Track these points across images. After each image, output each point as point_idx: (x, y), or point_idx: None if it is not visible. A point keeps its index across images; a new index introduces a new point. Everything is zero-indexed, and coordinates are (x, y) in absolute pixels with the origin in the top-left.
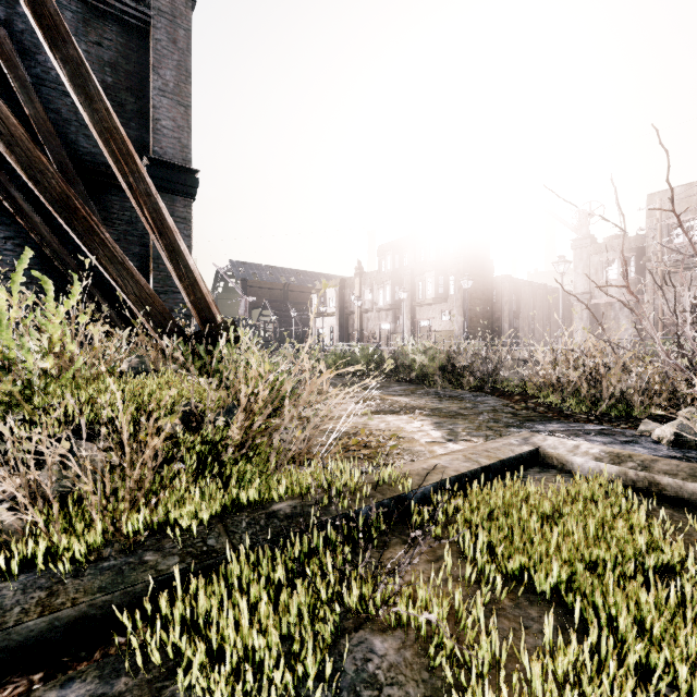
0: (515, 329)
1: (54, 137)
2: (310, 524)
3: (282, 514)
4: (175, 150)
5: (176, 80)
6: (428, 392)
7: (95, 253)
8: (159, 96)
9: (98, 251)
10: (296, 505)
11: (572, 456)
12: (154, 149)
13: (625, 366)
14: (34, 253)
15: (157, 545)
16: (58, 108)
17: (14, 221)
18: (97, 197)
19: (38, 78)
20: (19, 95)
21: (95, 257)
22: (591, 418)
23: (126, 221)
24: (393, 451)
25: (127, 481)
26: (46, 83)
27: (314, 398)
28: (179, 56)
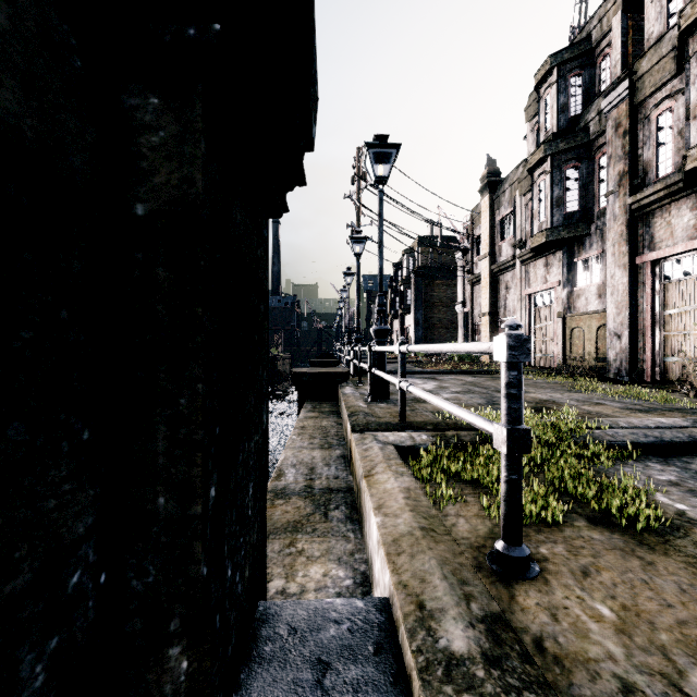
0: None
1: None
2: None
3: None
4: None
5: None
6: None
7: None
8: None
9: None
10: None
11: None
12: None
13: None
14: None
15: None
16: None
17: None
18: None
19: None
20: None
21: None
22: None
23: None
24: None
25: None
26: None
27: None
28: None
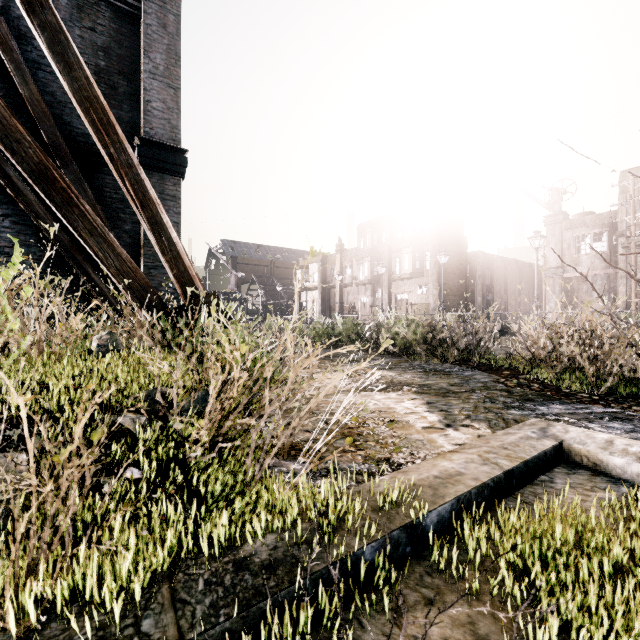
0: (488, 302)
1: (48, 118)
2: (296, 588)
3: (256, 562)
4: (165, 131)
5: (166, 63)
6: (412, 366)
7: (74, 225)
8: (150, 79)
9: (78, 223)
10: (276, 545)
11: (608, 456)
12: (144, 130)
13: (630, 342)
14: (30, 230)
15: (62, 635)
16: (53, 91)
17: (11, 199)
18: (91, 176)
19: (34, 62)
20: (14, 77)
21: (74, 229)
22: (595, 398)
23: (119, 199)
24: (388, 440)
25: (33, 525)
26: (41, 67)
27: (299, 385)
28: (168, 40)
